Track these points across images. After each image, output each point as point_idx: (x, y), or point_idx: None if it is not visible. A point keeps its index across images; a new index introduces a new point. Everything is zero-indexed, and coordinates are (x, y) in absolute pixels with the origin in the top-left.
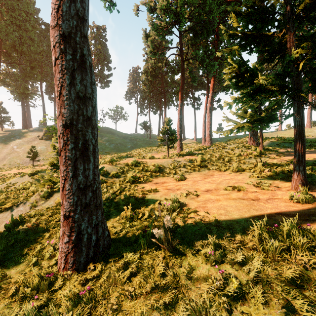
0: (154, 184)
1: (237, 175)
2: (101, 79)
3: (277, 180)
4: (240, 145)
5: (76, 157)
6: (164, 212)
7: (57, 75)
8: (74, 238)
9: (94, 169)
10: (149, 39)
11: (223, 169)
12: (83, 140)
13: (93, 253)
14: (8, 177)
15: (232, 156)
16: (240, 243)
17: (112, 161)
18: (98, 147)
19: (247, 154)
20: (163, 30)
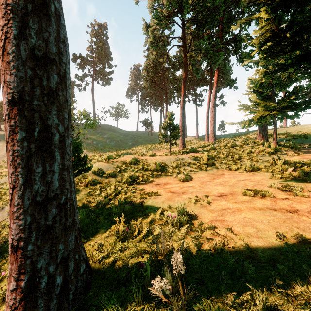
0: (155, 185)
1: (253, 175)
2: (102, 76)
3: (309, 182)
4: (249, 141)
5: (29, 153)
6: (168, 226)
7: (0, 22)
8: (24, 283)
9: (61, 171)
10: (150, 29)
11: (234, 168)
12: (41, 126)
13: (57, 305)
14: (3, 175)
15: (241, 153)
16: (308, 306)
17: (109, 158)
18: (70, 138)
19: (259, 151)
20: (165, 19)
